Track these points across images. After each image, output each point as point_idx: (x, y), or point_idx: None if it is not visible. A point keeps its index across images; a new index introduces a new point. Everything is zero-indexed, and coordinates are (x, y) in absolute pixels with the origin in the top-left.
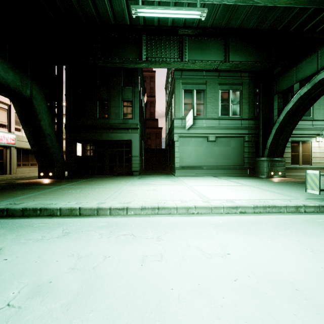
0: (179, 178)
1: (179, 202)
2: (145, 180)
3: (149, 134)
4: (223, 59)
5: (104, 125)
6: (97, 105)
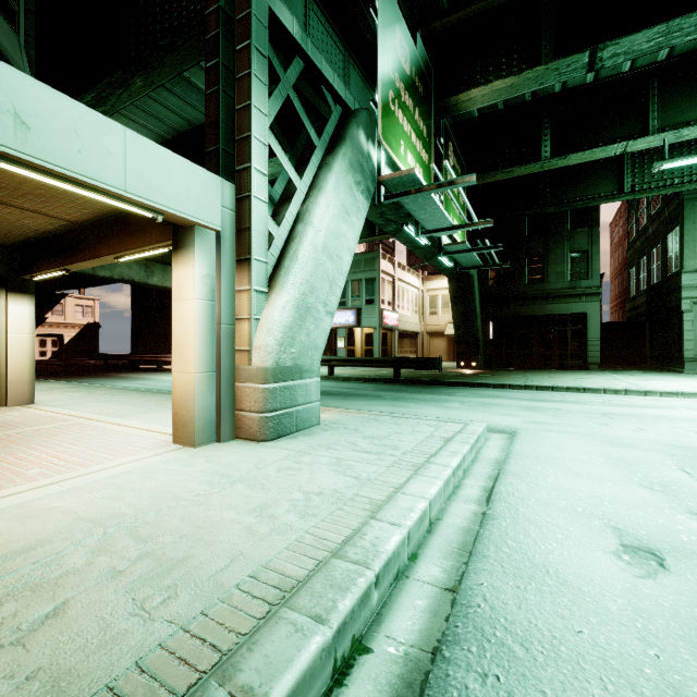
0: None
1: None
2: (634, 376)
3: None
4: None
5: (537, 293)
6: (525, 264)
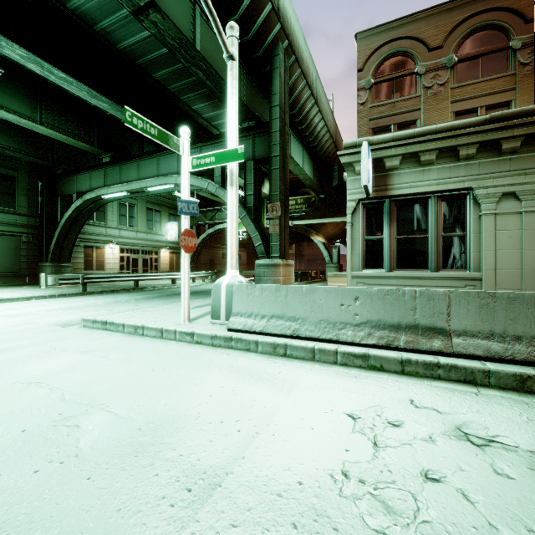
0: None
1: None
2: None
3: None
4: None
5: None
6: None
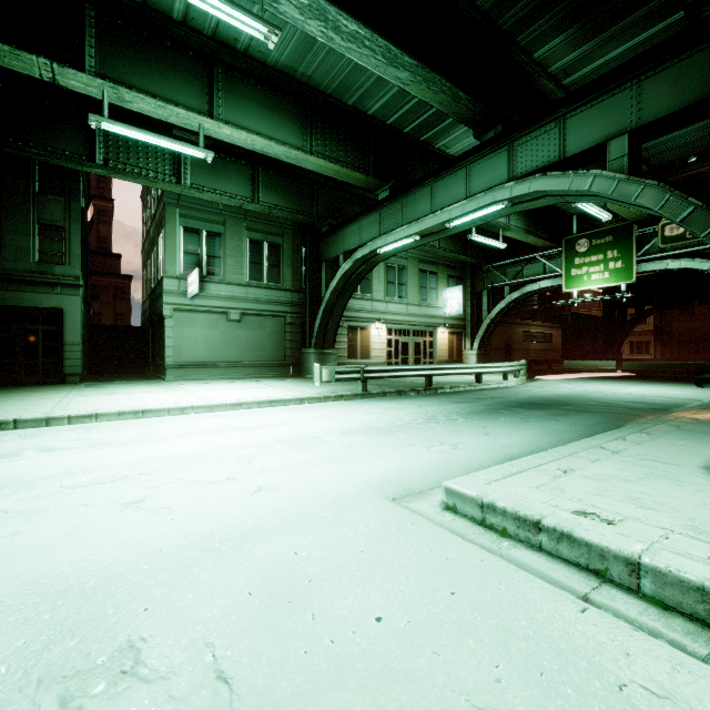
0: (174, 384)
1: (173, 404)
2: (103, 389)
3: (94, 288)
4: (250, 197)
5: None
6: None
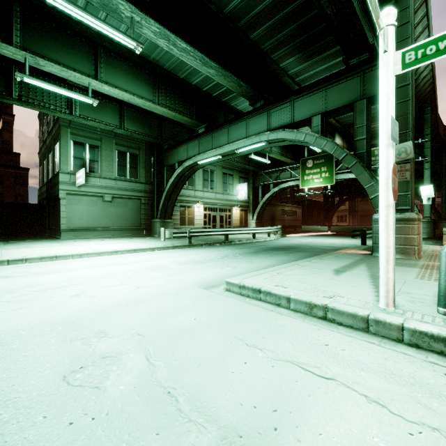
0: (68, 241)
1: (74, 252)
2: (19, 245)
3: None
4: (119, 125)
5: None
6: None
